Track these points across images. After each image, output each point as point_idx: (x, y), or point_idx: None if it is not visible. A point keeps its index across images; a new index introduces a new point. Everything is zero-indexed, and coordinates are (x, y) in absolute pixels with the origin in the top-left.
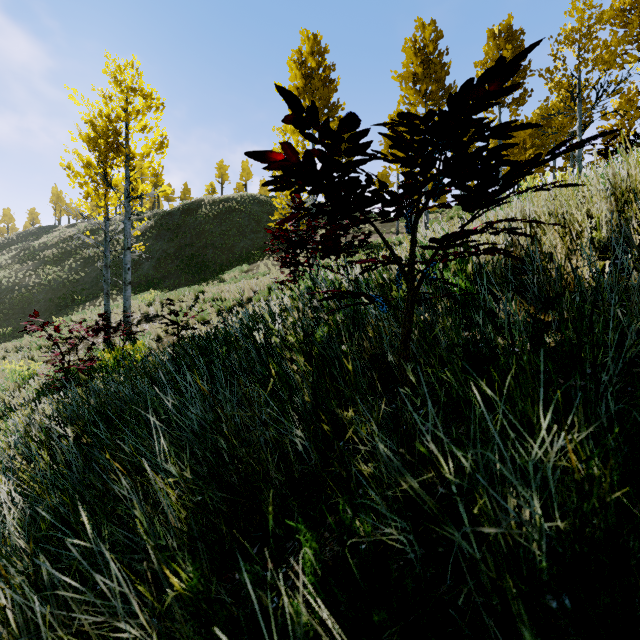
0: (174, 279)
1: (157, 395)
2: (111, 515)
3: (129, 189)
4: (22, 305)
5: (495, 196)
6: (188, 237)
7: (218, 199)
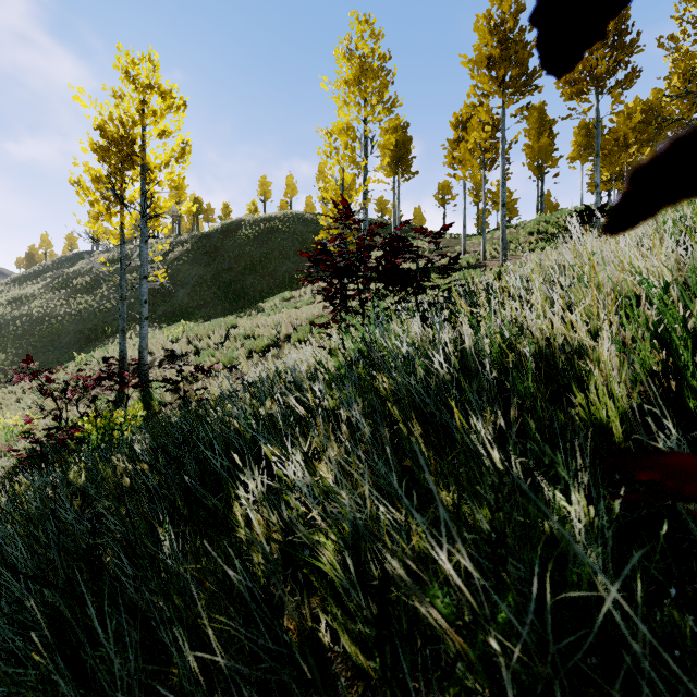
0: (210, 308)
1: (4, 653)
2: None
3: (144, 206)
4: (51, 337)
5: None
6: (226, 261)
7: (259, 218)
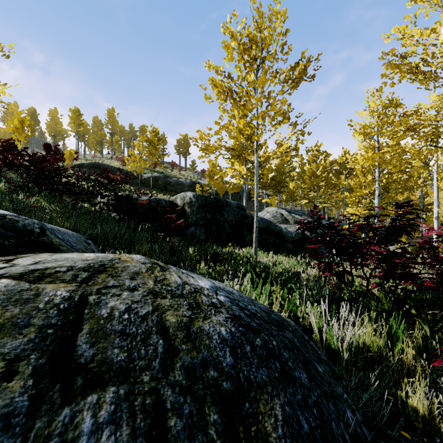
0: None
1: None
2: None
3: None
4: None
5: None
6: None
7: None
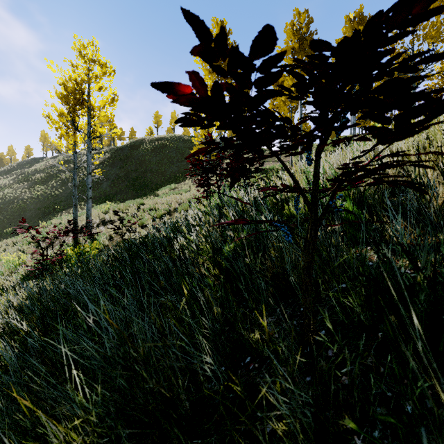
0: (124, 194)
1: (97, 293)
2: (46, 409)
3: (90, 131)
4: (19, 212)
5: (414, 128)
6: (133, 165)
7: (154, 138)
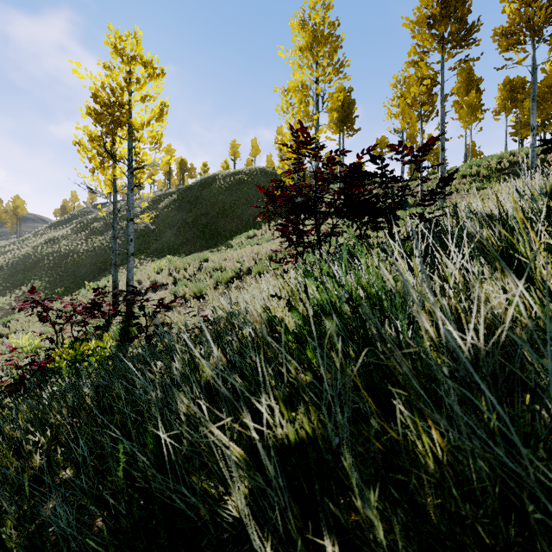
0: (191, 245)
1: None
2: None
3: (129, 159)
4: (74, 268)
5: None
6: (204, 207)
7: (230, 173)
